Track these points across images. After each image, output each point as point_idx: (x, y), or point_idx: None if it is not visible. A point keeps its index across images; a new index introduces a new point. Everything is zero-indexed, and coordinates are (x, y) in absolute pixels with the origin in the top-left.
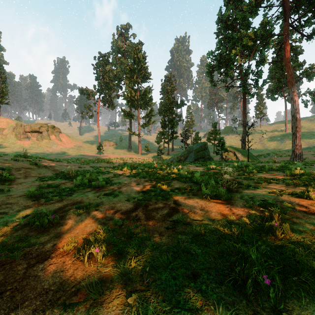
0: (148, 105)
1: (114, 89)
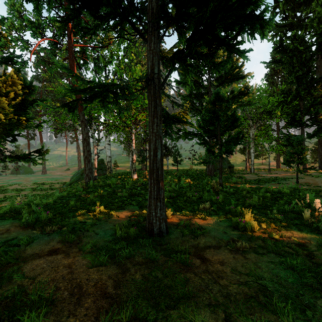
0: None
1: None
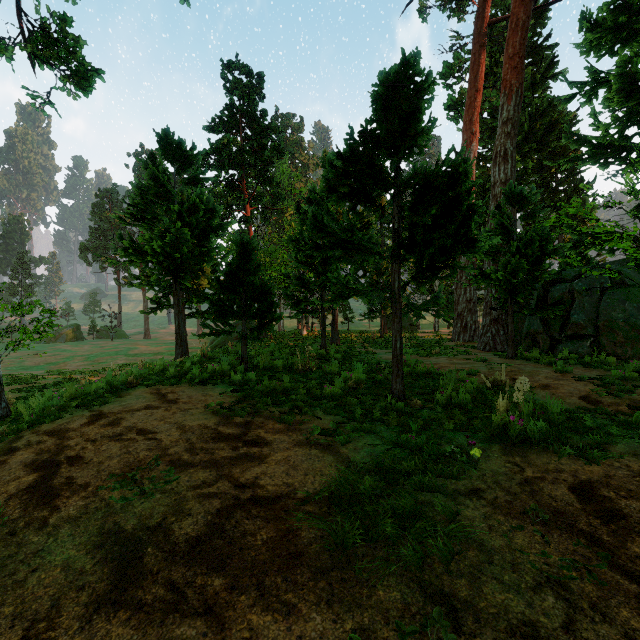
0: None
1: None
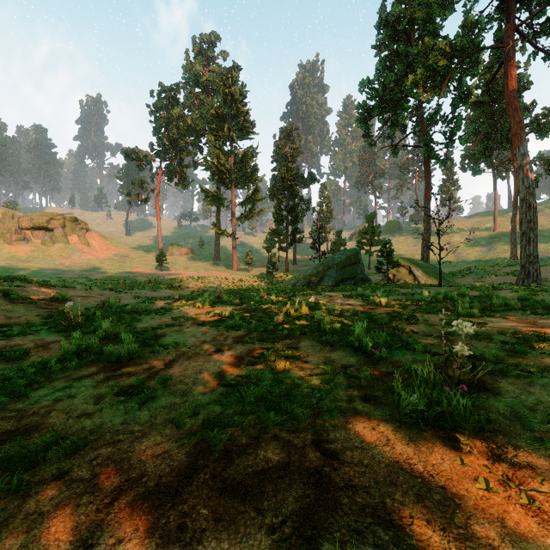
0: (251, 180)
1: (188, 151)
